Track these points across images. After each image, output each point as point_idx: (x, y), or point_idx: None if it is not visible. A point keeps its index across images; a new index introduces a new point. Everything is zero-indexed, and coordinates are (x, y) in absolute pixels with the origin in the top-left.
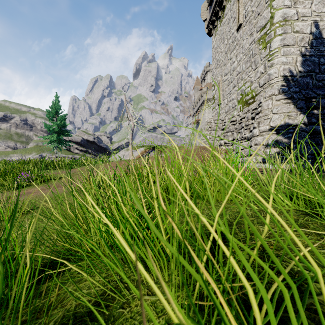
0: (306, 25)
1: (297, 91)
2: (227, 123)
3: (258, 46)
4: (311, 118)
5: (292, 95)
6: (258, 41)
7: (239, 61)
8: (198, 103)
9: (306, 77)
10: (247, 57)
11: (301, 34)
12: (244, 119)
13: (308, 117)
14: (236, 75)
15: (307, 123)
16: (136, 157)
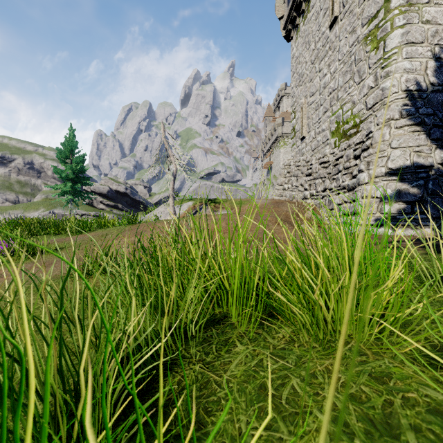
0: (442, 11)
1: (431, 113)
2: (315, 165)
3: (365, 47)
4: None
5: (423, 119)
6: (364, 39)
7: (333, 73)
8: (270, 140)
9: (441, 93)
10: (346, 66)
11: (434, 26)
12: (342, 158)
13: None
14: (329, 95)
15: None
16: (181, 216)
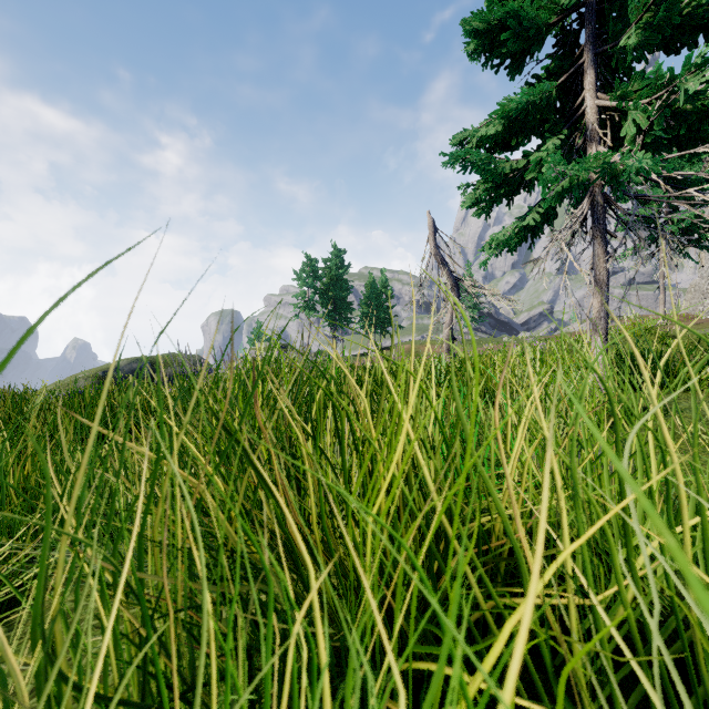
0: None
1: None
2: (704, 289)
3: None
4: None
5: None
6: None
7: None
8: None
9: None
10: None
11: None
12: None
13: None
14: None
15: None
16: None
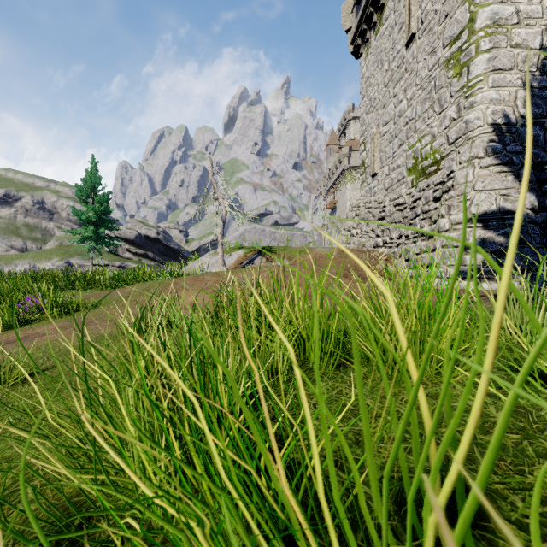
0: (534, 33)
1: (520, 151)
2: (389, 207)
3: (446, 72)
4: (543, 198)
5: (511, 158)
6: (445, 63)
7: (410, 100)
8: (335, 174)
9: (533, 127)
10: (425, 92)
11: (525, 50)
12: (420, 200)
13: (538, 197)
14: (405, 125)
15: (538, 208)
16: (231, 267)
